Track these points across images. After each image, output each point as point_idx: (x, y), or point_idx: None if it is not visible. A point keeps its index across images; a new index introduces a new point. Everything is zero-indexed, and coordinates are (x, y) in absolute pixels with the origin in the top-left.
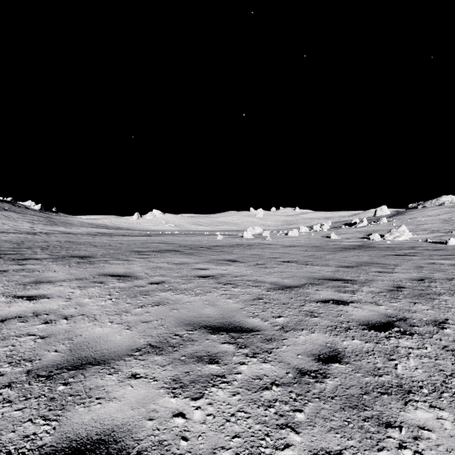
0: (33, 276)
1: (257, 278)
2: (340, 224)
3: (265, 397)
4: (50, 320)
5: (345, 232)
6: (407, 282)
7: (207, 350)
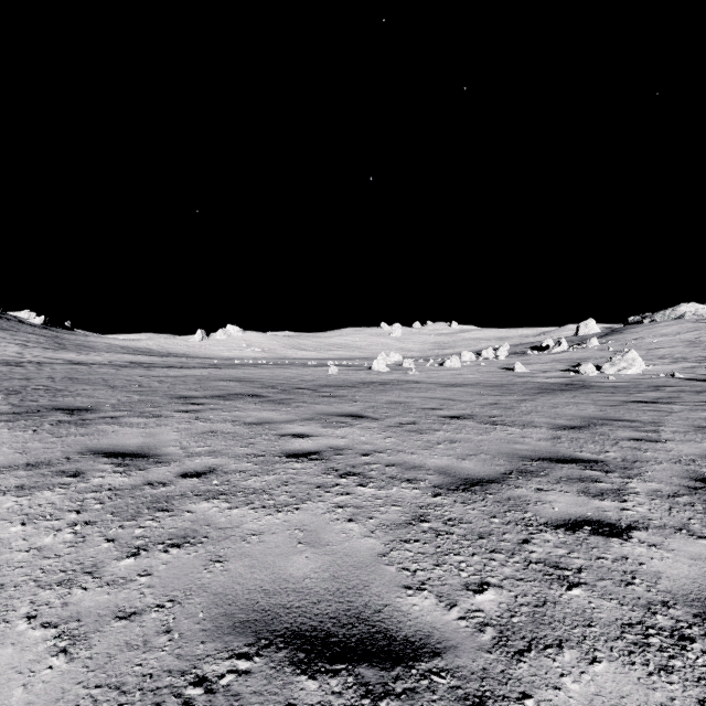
0: None
1: (406, 457)
2: (523, 348)
3: None
4: None
5: (536, 361)
6: None
7: None
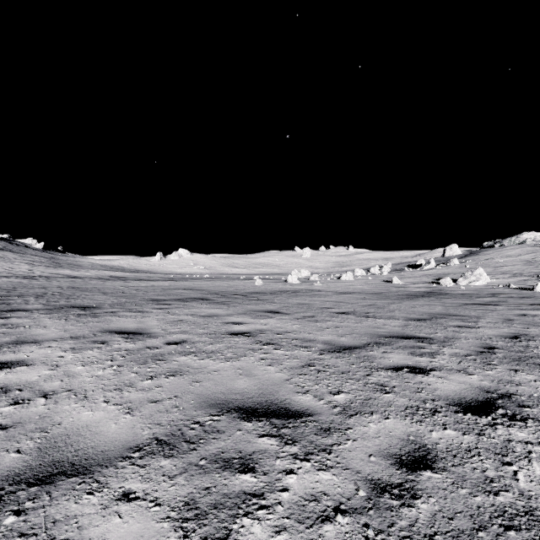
0: (15, 333)
1: (305, 335)
2: (402, 266)
3: (326, 537)
4: (22, 399)
5: (410, 276)
6: (498, 341)
7: (238, 449)
